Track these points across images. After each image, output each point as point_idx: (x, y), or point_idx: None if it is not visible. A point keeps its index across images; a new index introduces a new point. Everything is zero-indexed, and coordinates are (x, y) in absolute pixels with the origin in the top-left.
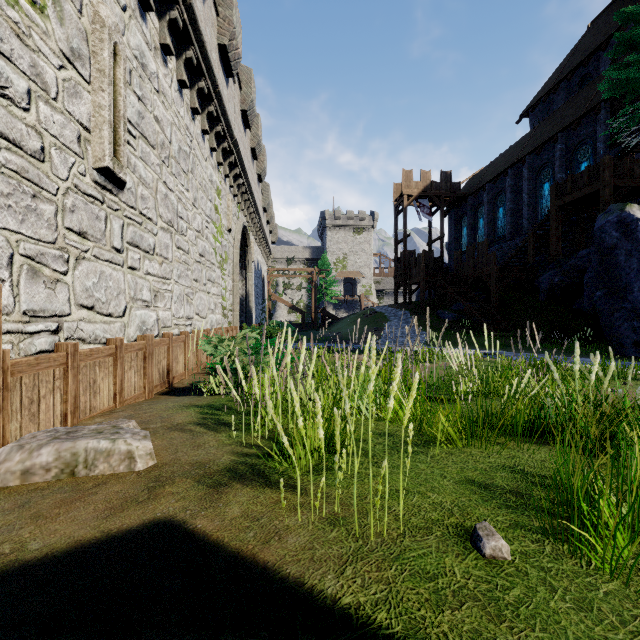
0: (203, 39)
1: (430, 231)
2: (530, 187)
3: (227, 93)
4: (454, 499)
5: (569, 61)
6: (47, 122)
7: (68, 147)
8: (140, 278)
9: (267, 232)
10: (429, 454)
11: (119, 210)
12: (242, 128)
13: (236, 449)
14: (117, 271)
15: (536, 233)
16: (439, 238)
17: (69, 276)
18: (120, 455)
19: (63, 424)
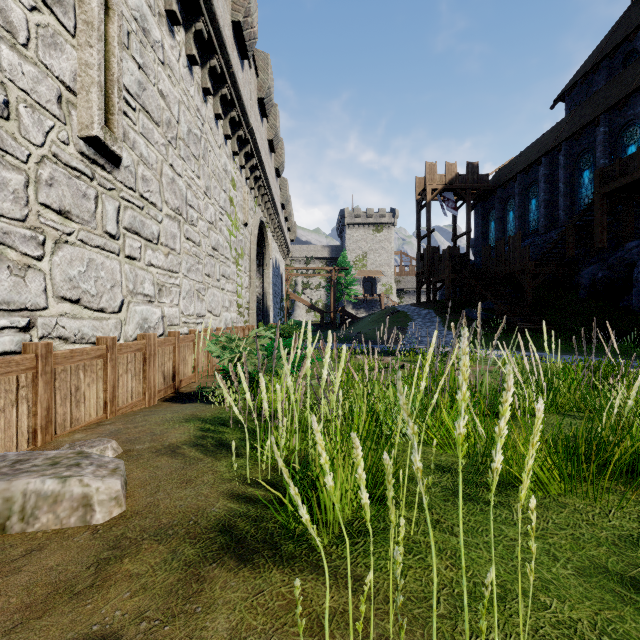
0: (214, 10)
1: (455, 226)
2: (567, 176)
3: (242, 77)
4: (592, 614)
5: (611, 38)
6: (13, 72)
7: (44, 107)
8: (141, 269)
9: (285, 229)
10: (513, 507)
11: (114, 190)
12: (259, 117)
13: (237, 489)
14: (111, 260)
15: (576, 224)
16: (465, 233)
17: (45, 262)
18: (71, 501)
19: (32, 442)
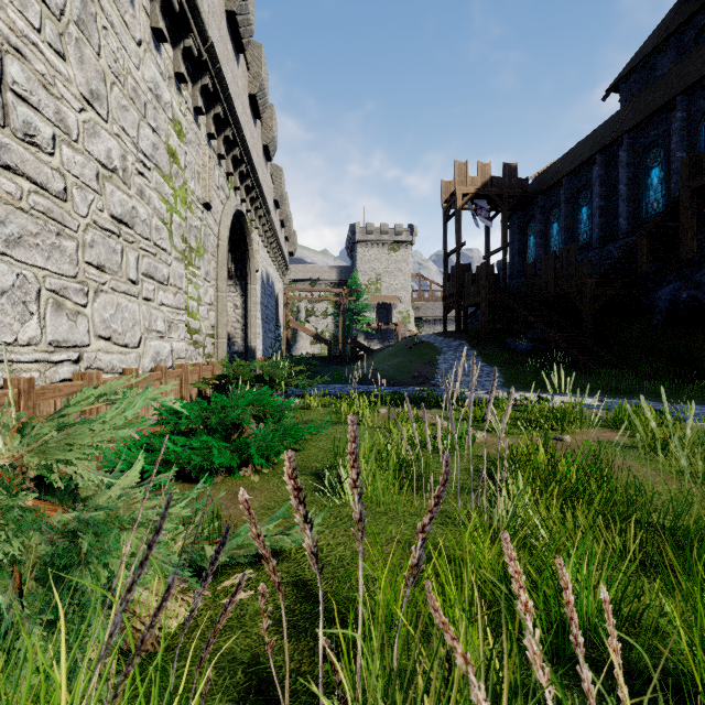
0: None
1: (488, 241)
2: (630, 175)
3: None
4: None
5: (678, 12)
6: None
7: None
8: None
9: (281, 237)
10: None
11: None
12: (230, 46)
13: None
14: None
15: (651, 232)
16: (501, 248)
17: None
18: None
19: None
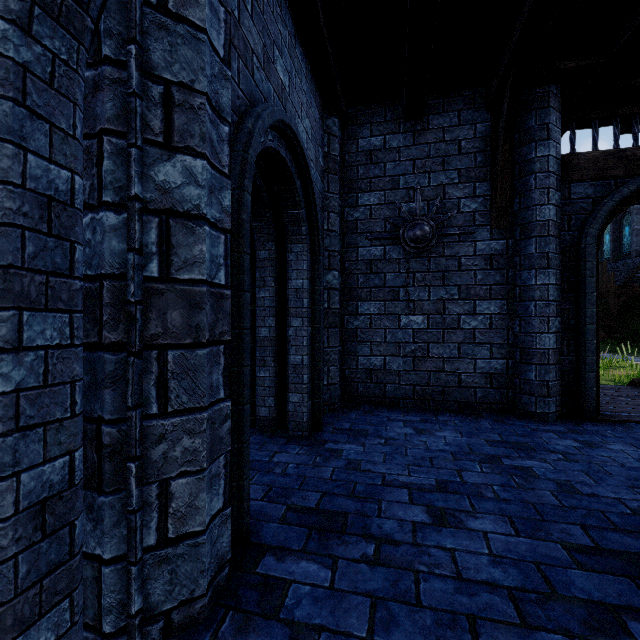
0: None
1: None
2: None
3: None
4: None
5: None
6: None
7: None
8: None
9: None
10: None
11: None
12: None
13: None
14: None
15: None
16: None
17: None
18: None
19: None
